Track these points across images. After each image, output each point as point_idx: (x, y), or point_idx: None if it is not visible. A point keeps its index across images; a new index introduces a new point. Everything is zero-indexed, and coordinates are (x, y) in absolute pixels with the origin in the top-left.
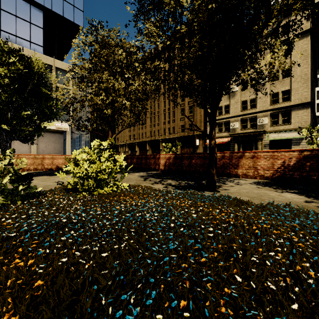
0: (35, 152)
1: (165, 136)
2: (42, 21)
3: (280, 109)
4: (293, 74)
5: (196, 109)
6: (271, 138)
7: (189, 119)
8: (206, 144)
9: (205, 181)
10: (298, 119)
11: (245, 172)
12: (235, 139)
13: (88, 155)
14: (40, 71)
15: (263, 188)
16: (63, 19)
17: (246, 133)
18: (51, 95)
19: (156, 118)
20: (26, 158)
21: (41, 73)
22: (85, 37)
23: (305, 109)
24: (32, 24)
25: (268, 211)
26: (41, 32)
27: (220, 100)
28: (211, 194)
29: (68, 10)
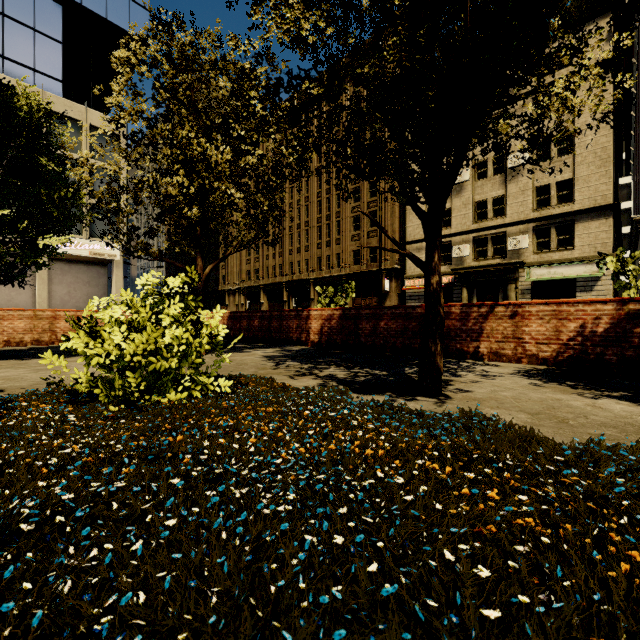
0: (45, 304)
1: (321, 272)
2: (60, 27)
3: (553, 218)
4: (580, 147)
5: (384, 218)
6: (535, 278)
7: (378, 226)
8: (403, 290)
9: (411, 368)
10: (589, 239)
11: (496, 347)
12: (463, 280)
13: (130, 309)
14: (34, 118)
15: (547, 386)
16: (106, 24)
17: (486, 267)
18: (79, 184)
19: (302, 236)
20: (15, 317)
21: (38, 123)
22: (144, 47)
23: (604, 220)
24: (39, 32)
25: (614, 467)
26: (58, 50)
27: (455, 176)
28: (432, 403)
29: (117, 6)
